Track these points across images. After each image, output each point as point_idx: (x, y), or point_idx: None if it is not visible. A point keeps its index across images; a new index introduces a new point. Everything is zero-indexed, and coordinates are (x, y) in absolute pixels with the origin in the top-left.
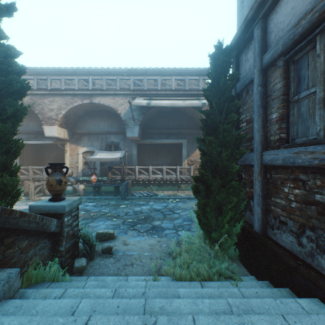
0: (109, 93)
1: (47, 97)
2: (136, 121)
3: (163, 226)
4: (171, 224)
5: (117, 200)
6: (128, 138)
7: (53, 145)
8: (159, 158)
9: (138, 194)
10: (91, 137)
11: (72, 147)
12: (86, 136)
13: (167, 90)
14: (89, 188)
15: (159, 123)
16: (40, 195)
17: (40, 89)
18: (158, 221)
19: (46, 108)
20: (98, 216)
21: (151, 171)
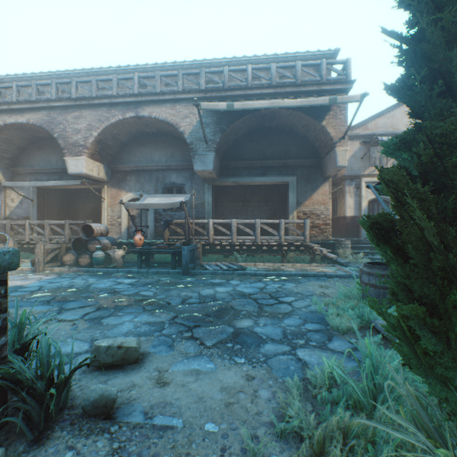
0: (166, 98)
1: (72, 112)
2: (210, 143)
3: (258, 332)
4: (276, 327)
5: (174, 275)
6: (198, 177)
7: (89, 193)
8: (248, 211)
9: (213, 266)
10: (141, 176)
11: (113, 193)
12: (133, 175)
13: (263, 87)
14: (135, 257)
15: (249, 150)
16: (55, 265)
17: (61, 99)
18: (247, 319)
19: (70, 129)
20: (130, 303)
21: (234, 228)
